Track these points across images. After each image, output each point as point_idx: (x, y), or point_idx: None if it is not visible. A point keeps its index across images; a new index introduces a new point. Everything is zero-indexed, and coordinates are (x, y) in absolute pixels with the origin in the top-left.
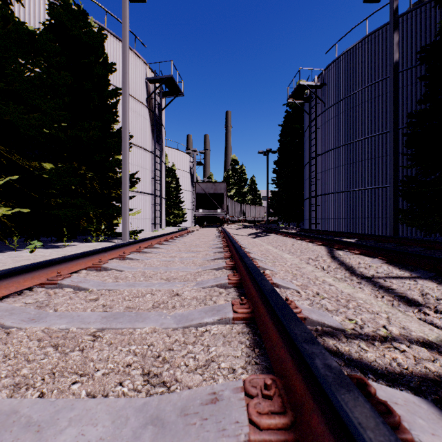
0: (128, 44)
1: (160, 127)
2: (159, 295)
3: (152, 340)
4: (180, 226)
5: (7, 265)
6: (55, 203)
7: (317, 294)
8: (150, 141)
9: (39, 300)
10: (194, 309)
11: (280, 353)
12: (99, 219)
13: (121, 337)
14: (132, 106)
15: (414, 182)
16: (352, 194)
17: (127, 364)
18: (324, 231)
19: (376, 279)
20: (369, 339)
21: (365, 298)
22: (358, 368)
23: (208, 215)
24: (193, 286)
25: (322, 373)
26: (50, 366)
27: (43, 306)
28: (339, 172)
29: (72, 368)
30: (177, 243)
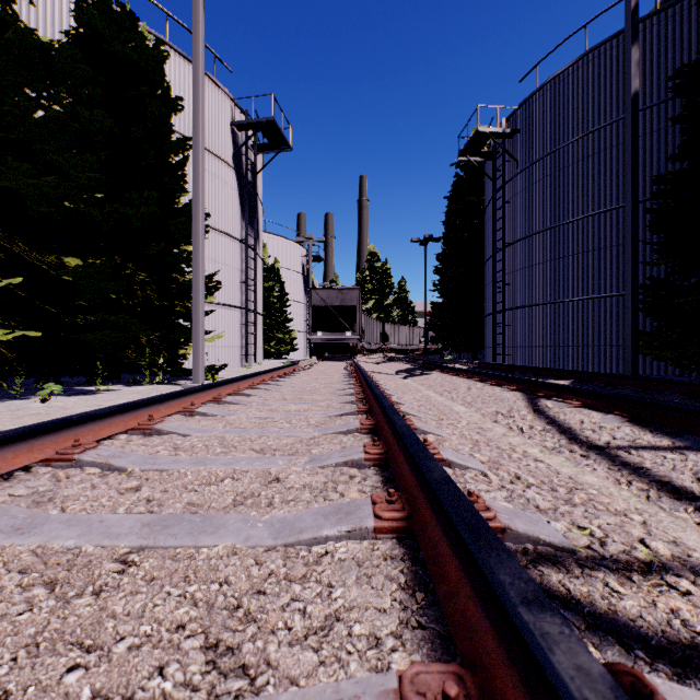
0: (202, 65)
1: (255, 200)
2: (246, 482)
3: (227, 572)
4: (287, 359)
5: (0, 424)
6: (85, 322)
7: (517, 478)
8: (238, 222)
9: (37, 490)
10: (305, 508)
11: (466, 610)
12: (156, 348)
13: (173, 565)
14: (210, 167)
15: (664, 288)
16: (562, 307)
17: (177, 624)
18: (519, 366)
19: (615, 450)
20: (621, 568)
21: (599, 483)
22: (613, 634)
23: (331, 341)
24: (304, 465)
25: (577, 695)
26: (31, 629)
27: (43, 501)
28: (541, 272)
29: (73, 633)
30: (281, 387)
